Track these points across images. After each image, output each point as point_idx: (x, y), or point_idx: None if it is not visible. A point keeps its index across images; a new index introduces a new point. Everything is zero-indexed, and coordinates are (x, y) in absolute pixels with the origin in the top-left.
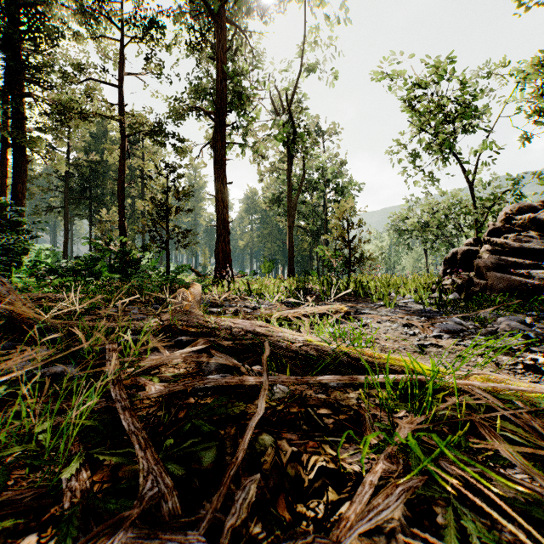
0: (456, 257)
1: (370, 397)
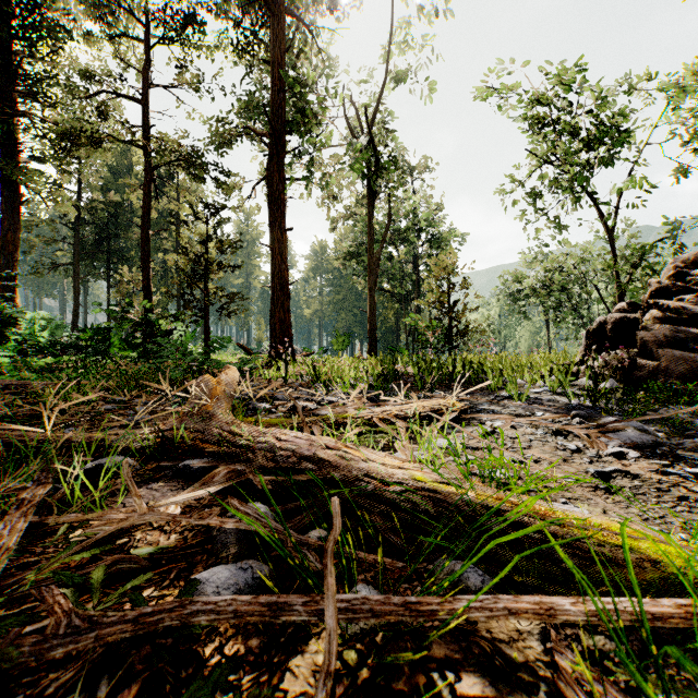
0: (604, 328)
1: (564, 625)
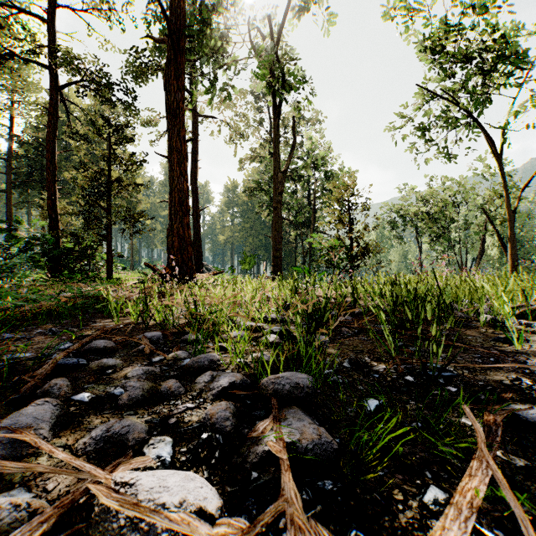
0: None
1: None
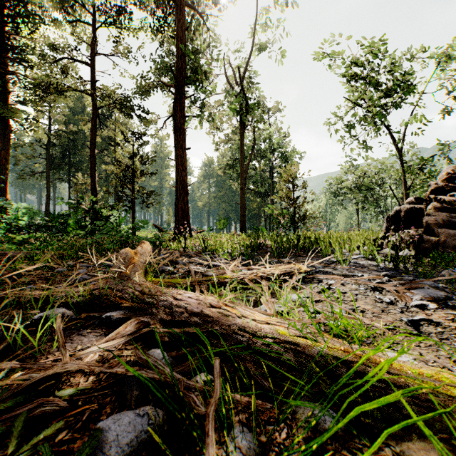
0: (399, 214)
1: None
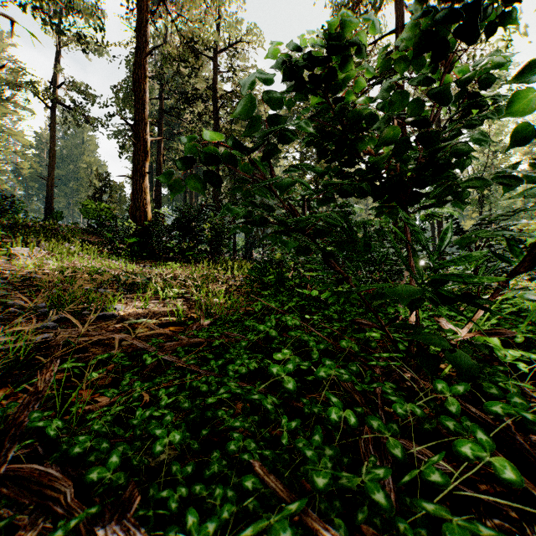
0: None
1: None
